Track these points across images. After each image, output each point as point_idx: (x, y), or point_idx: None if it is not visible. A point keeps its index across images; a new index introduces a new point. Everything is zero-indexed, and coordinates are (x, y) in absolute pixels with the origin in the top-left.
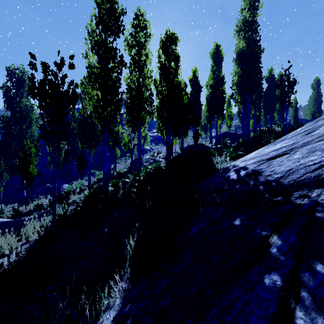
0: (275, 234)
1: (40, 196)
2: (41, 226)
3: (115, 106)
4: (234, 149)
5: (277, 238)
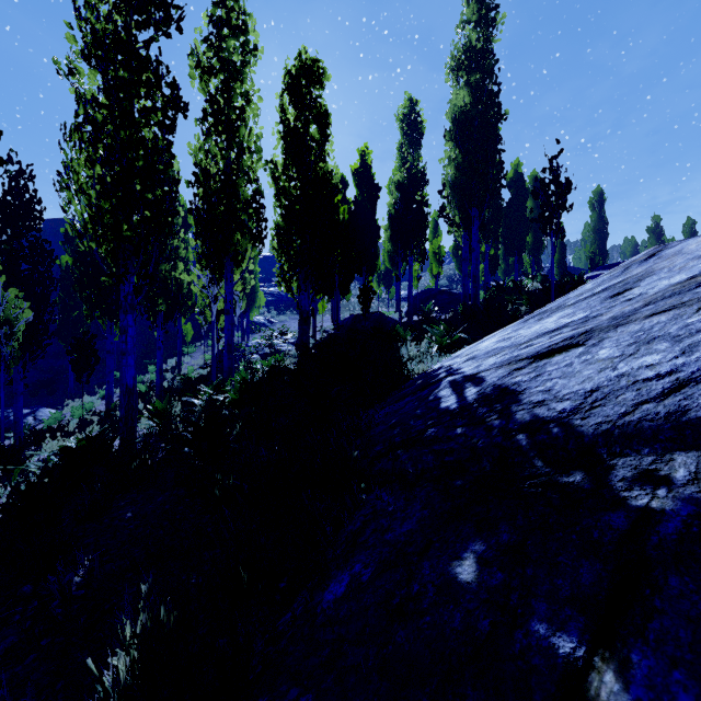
0: (606, 658)
1: None
2: None
3: (153, 210)
4: (447, 327)
5: (618, 687)
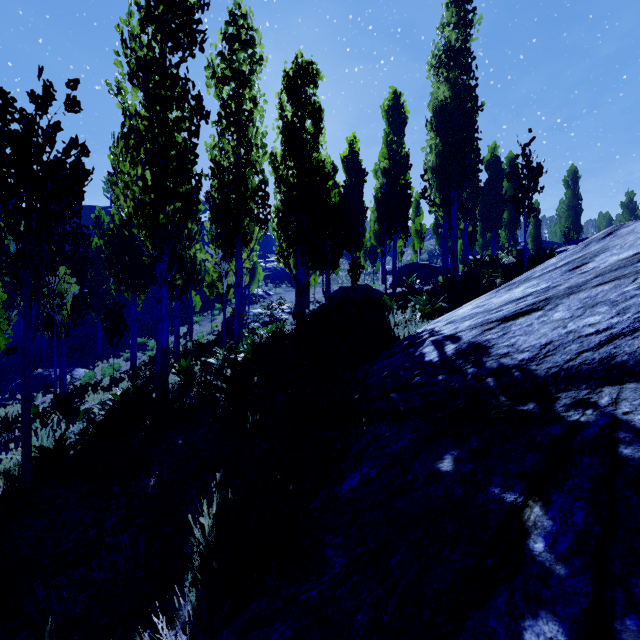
0: (536, 500)
1: (19, 396)
2: (3, 472)
3: (184, 202)
4: (429, 297)
5: (541, 513)
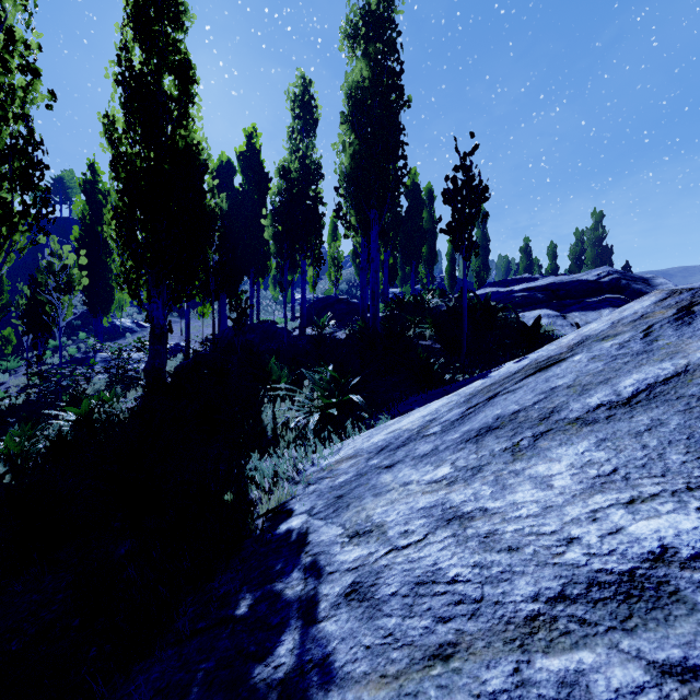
0: None
1: None
2: None
3: None
4: (336, 374)
5: None
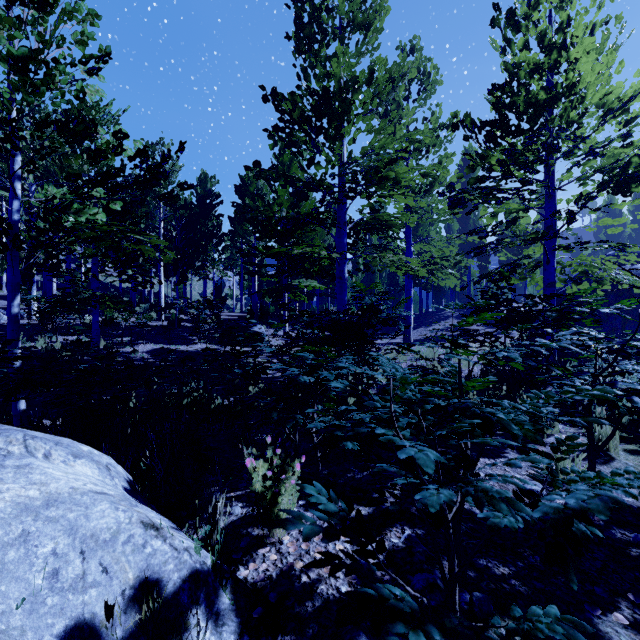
0: None
1: None
2: None
3: None
4: None
5: None
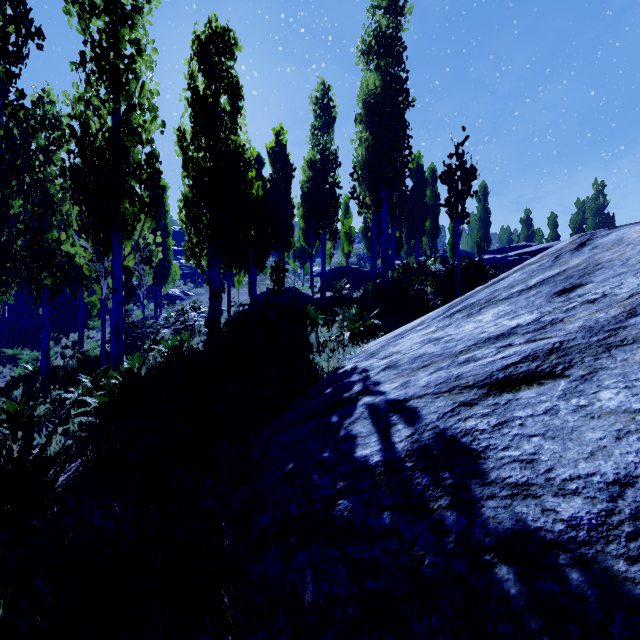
0: None
1: None
2: None
3: None
4: (359, 311)
5: None
